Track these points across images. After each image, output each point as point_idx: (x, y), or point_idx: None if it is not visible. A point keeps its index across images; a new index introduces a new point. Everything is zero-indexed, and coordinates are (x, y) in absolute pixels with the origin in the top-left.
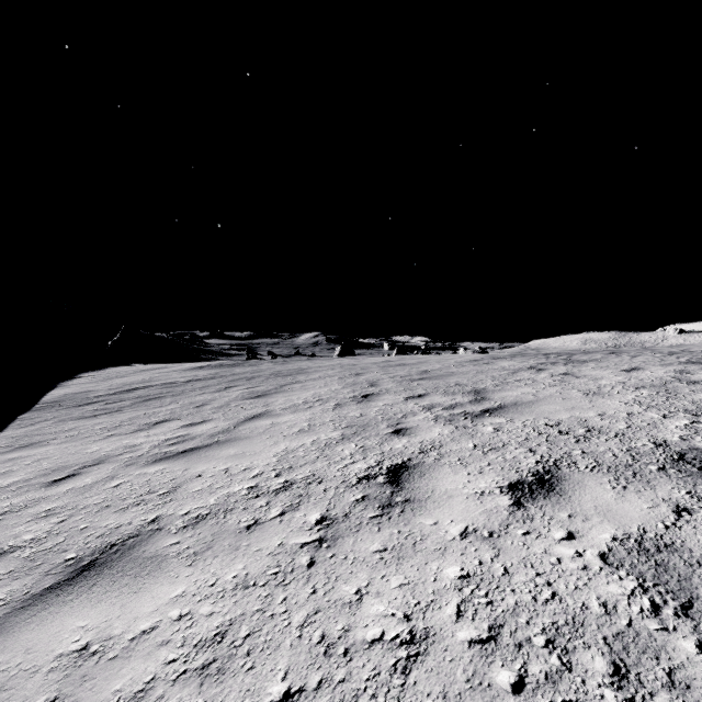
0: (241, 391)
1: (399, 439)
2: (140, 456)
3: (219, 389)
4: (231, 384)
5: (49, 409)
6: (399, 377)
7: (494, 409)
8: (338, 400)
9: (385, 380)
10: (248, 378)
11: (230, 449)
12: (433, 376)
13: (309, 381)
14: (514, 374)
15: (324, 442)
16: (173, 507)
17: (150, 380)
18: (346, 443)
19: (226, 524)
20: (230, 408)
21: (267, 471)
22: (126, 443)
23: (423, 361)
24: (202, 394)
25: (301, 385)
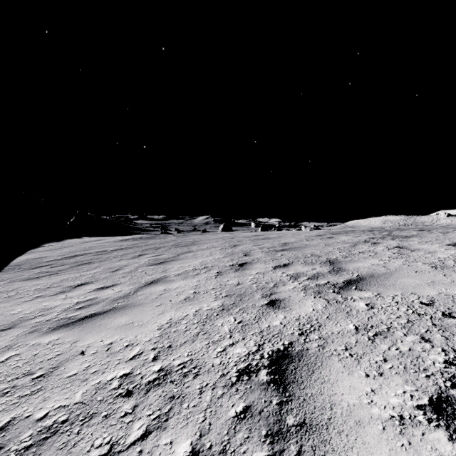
0: (149, 258)
1: (276, 313)
2: (47, 321)
3: (134, 257)
4: (143, 252)
5: (10, 271)
6: (266, 248)
7: (355, 281)
8: (220, 268)
9: (255, 250)
10: (156, 248)
11: (123, 317)
12: (292, 248)
13: (199, 250)
14: (355, 247)
15: (205, 314)
16: (36, 403)
17: (89, 248)
18: (225, 316)
19: (74, 451)
20: (137, 273)
21: (146, 350)
22: (44, 306)
23: (281, 235)
24: (120, 260)
25: (192, 254)
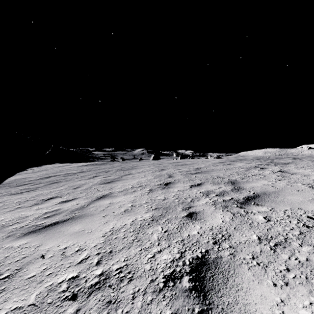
0: (101, 178)
1: (193, 224)
2: (21, 228)
3: (90, 178)
4: (97, 174)
5: (2, 188)
6: (184, 172)
7: (252, 197)
8: (151, 187)
9: (177, 173)
10: (106, 171)
11: (77, 225)
12: (203, 171)
13: (137, 173)
14: (249, 171)
15: (139, 223)
16: None
17: (60, 171)
18: (154, 225)
19: None
20: (91, 190)
21: (92, 254)
22: (21, 215)
23: (195, 162)
24: (80, 180)
25: (132, 176)
